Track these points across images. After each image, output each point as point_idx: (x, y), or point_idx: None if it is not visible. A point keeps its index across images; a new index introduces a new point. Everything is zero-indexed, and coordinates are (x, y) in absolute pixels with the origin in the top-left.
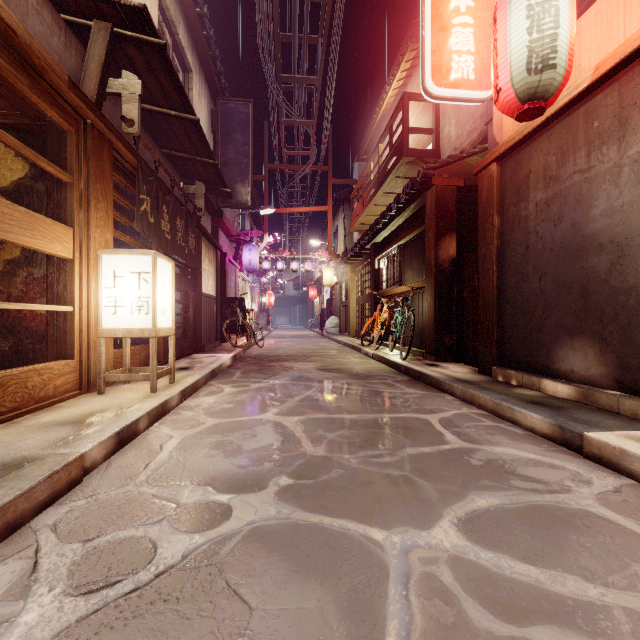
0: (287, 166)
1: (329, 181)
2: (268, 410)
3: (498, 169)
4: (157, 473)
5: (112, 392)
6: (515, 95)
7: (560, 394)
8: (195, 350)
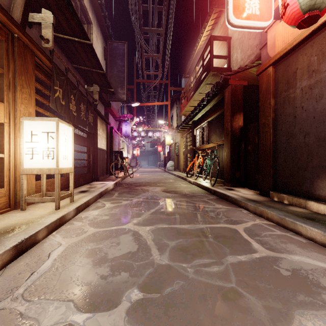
0: (146, 80)
1: (169, 88)
2: (130, 221)
3: (273, 70)
4: (35, 284)
5: (31, 209)
6: (299, 7)
7: (322, 212)
8: (93, 180)
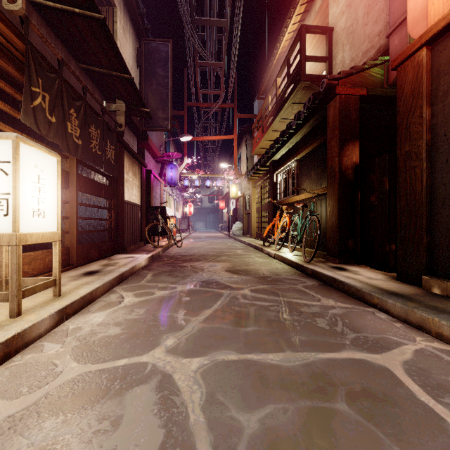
0: (202, 104)
1: (235, 115)
2: (161, 341)
3: (428, 54)
4: None
5: None
6: None
7: None
8: (117, 251)
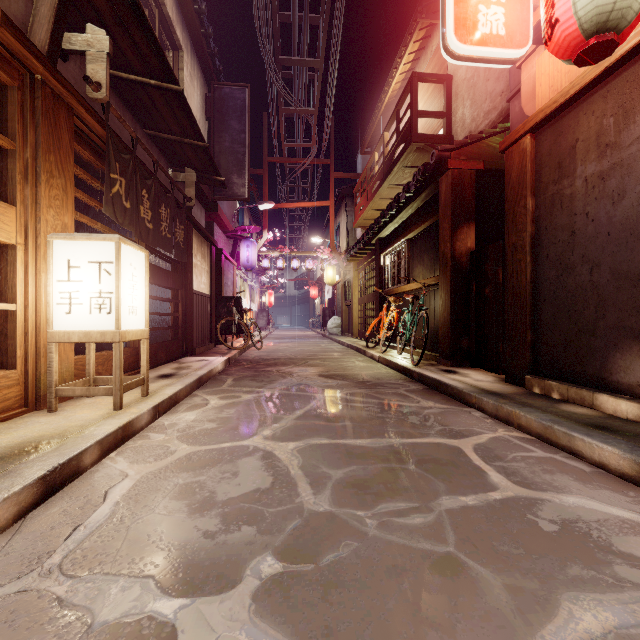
0: (287, 159)
1: (331, 175)
2: (258, 432)
3: (532, 142)
4: (82, 548)
5: (67, 409)
6: (578, 26)
7: (624, 414)
8: (185, 353)
